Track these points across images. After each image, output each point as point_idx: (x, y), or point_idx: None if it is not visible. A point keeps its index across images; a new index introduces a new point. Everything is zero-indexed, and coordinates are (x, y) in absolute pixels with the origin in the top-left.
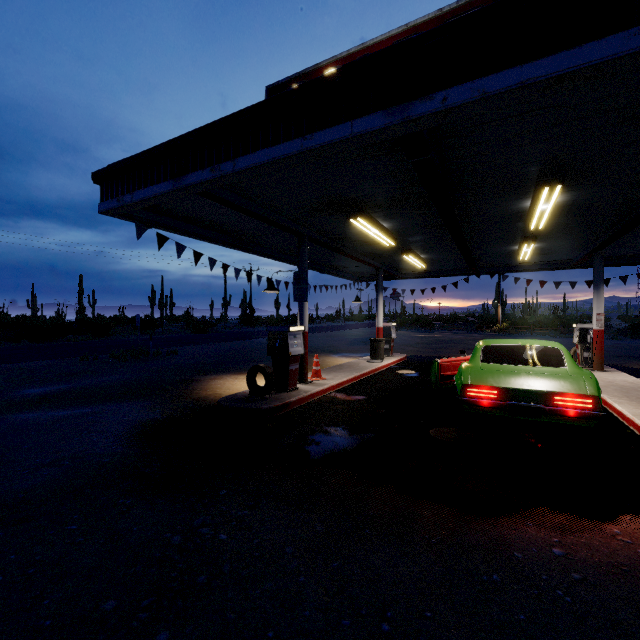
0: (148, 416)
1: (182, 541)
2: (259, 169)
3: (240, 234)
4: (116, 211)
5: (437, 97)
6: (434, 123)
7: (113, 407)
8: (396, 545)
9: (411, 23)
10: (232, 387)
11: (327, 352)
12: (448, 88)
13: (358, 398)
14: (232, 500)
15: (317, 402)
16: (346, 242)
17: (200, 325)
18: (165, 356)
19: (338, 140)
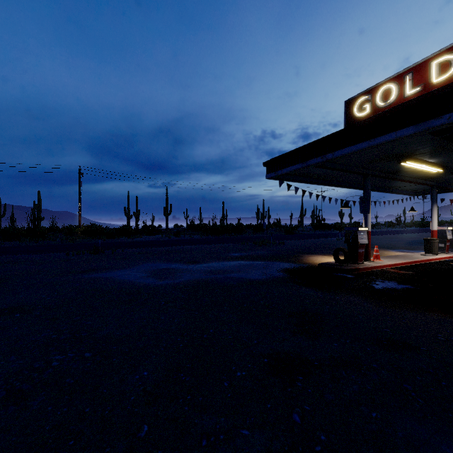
0: (287, 267)
1: (323, 296)
2: (345, 155)
3: (326, 177)
4: (273, 177)
5: (444, 117)
6: (445, 126)
7: (270, 262)
8: (415, 312)
9: (443, 49)
10: (322, 261)
11: (385, 248)
12: (451, 112)
13: (407, 272)
14: (337, 292)
15: (377, 271)
16: (400, 173)
17: (289, 229)
18: (278, 245)
19: (388, 141)
